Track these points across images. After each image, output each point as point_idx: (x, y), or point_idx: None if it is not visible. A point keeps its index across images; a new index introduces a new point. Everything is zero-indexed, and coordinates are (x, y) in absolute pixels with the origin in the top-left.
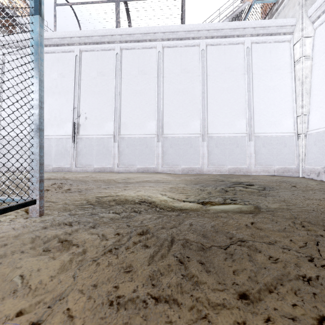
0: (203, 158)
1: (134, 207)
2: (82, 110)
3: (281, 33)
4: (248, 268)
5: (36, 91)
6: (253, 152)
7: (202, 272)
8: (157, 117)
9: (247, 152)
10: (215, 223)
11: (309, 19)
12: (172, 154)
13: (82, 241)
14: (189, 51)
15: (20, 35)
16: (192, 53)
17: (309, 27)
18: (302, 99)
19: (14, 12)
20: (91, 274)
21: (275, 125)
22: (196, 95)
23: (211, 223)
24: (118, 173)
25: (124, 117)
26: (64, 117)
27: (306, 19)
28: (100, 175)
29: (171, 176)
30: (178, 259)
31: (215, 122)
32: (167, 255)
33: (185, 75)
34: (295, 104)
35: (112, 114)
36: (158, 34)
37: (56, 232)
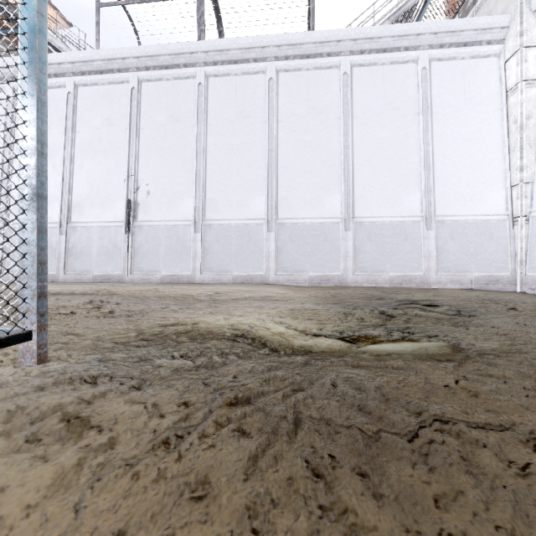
0: (347, 259)
1: (222, 346)
2: (141, 179)
3: (483, 41)
4: (467, 491)
5: (32, 121)
6: (434, 248)
7: (366, 499)
8: (267, 190)
9: (423, 249)
10: (382, 381)
11: (534, 14)
12: (293, 252)
13: (109, 419)
14: (321, 76)
15: None
16: (327, 80)
17: (533, 29)
18: (522, 155)
19: None
20: (116, 501)
21: (473, 202)
22: (333, 151)
23: (374, 381)
24: (201, 285)
25: (211, 190)
26: (113, 191)
27: (529, 14)
28: (170, 289)
29: (292, 290)
30: (310, 465)
31: (366, 197)
32: (287, 455)
33: (315, 118)
34: (508, 165)
35: (192, 185)
36: (269, 49)
37: (61, 399)
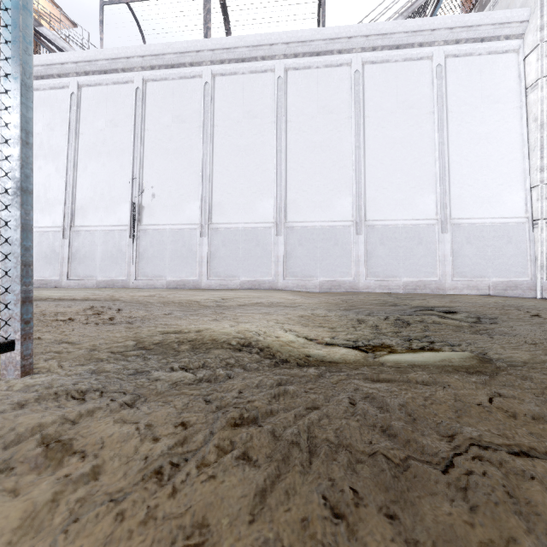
0: (358, 263)
1: (227, 356)
2: (146, 182)
3: (501, 36)
4: (520, 538)
5: (15, 107)
6: (449, 252)
7: None
8: (275, 192)
9: (438, 253)
10: (407, 398)
11: None
12: (303, 256)
13: (95, 443)
14: (332, 74)
15: (44, 56)
16: (338, 78)
17: None
18: (542, 155)
19: (35, 19)
20: None
21: (491, 204)
22: (344, 152)
23: (397, 398)
24: (208, 290)
25: (218, 192)
26: (117, 194)
27: None
28: (175, 294)
29: (301, 296)
30: (329, 503)
31: (378, 199)
32: (300, 489)
33: (325, 117)
34: (527, 165)
35: (198, 187)
36: (278, 46)
37: (41, 419)
